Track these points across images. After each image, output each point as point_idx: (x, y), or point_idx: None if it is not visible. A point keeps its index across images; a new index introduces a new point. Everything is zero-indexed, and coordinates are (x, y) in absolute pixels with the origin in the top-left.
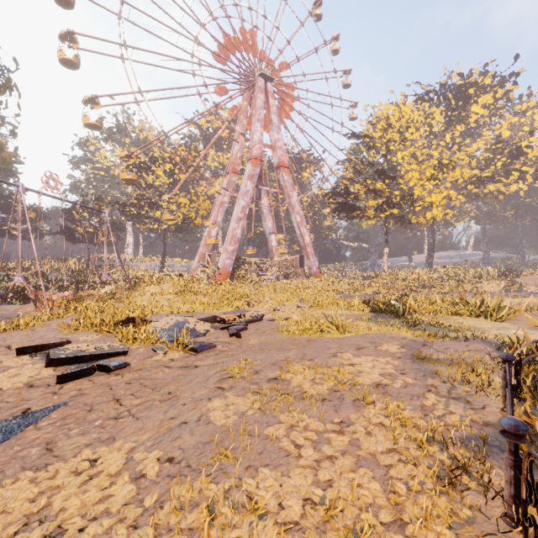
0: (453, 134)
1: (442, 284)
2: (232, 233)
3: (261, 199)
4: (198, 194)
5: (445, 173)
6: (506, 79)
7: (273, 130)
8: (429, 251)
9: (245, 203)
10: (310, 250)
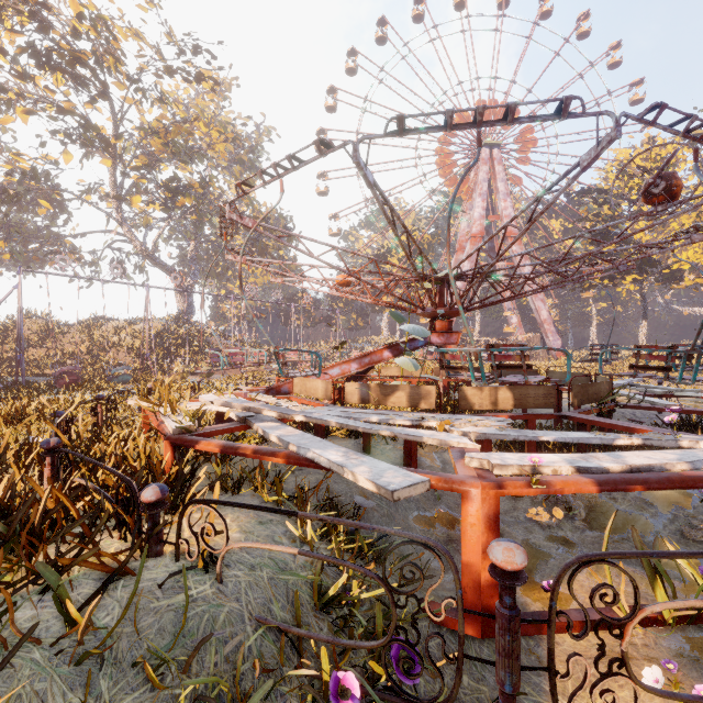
0: None
1: None
2: None
3: (495, 273)
4: None
5: None
6: None
7: (499, 199)
8: None
9: (460, 284)
10: (548, 327)
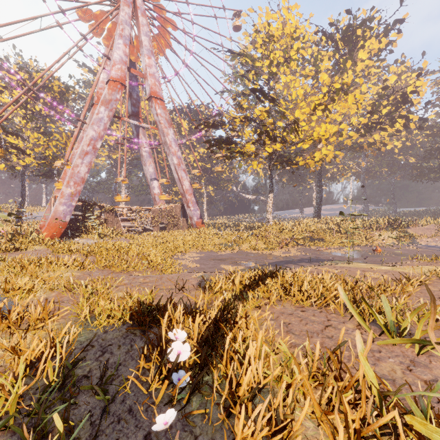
0: (342, 72)
1: (331, 236)
2: (72, 170)
3: (138, 140)
4: (61, 130)
5: (336, 104)
6: (391, 27)
7: (144, 54)
8: (317, 201)
9: (94, 133)
10: (190, 197)
